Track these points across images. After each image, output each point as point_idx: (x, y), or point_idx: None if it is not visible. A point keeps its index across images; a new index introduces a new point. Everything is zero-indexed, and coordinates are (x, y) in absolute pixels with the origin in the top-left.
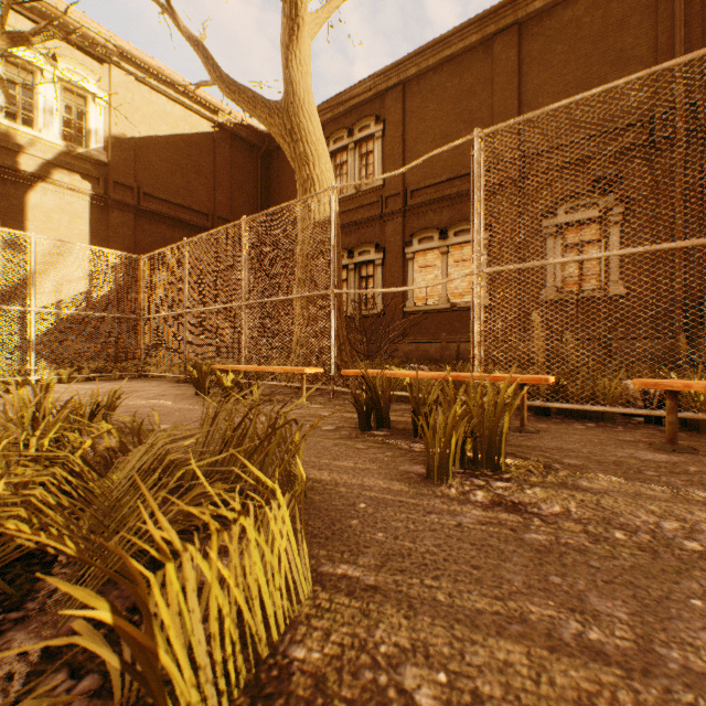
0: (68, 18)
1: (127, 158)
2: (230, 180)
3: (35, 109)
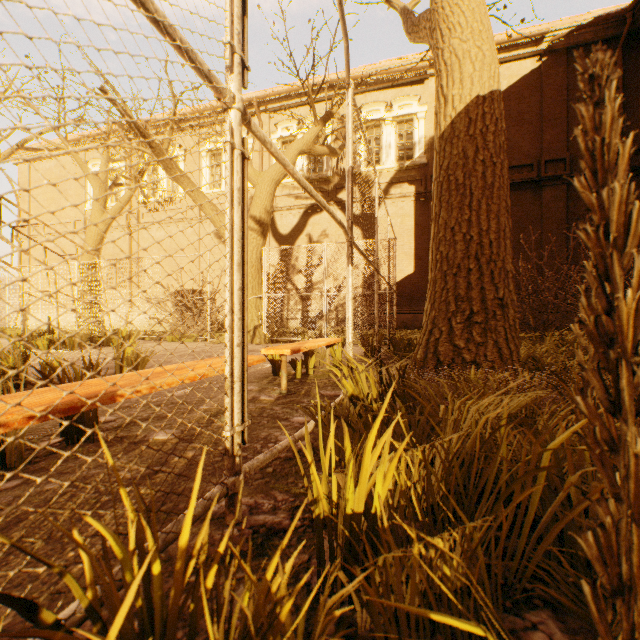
0: (396, 68)
1: None
2: (563, 109)
3: (381, 150)
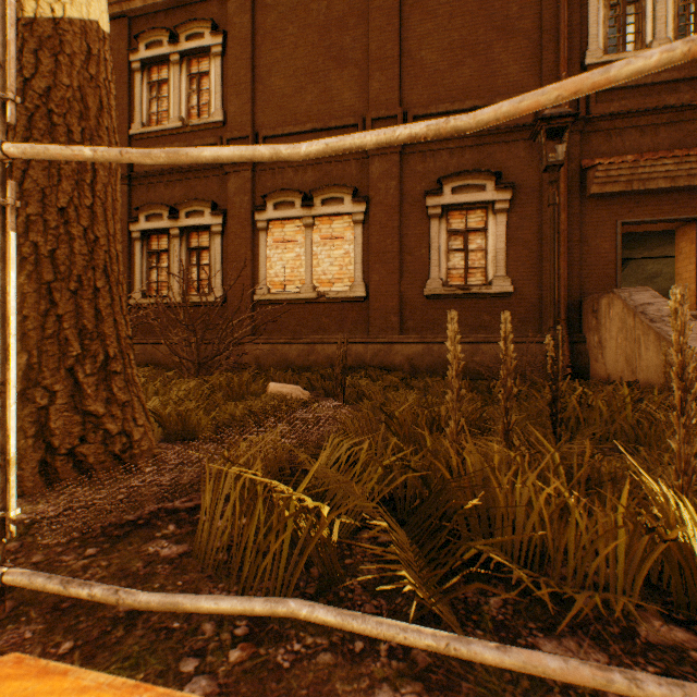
0: None
1: None
2: None
3: None
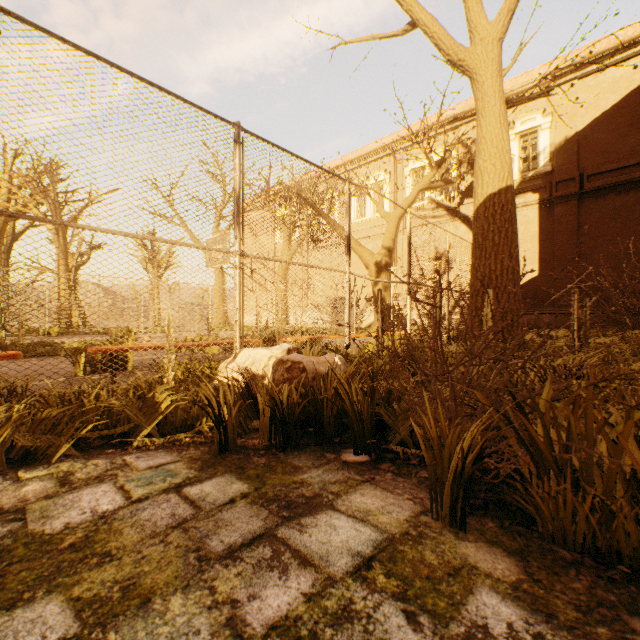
0: (517, 89)
1: (568, 155)
2: None
3: None
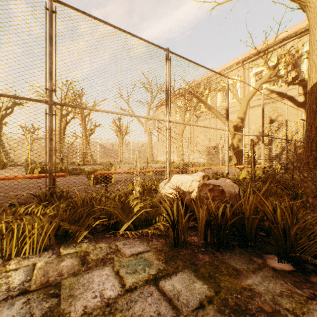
0: None
1: None
2: None
3: None
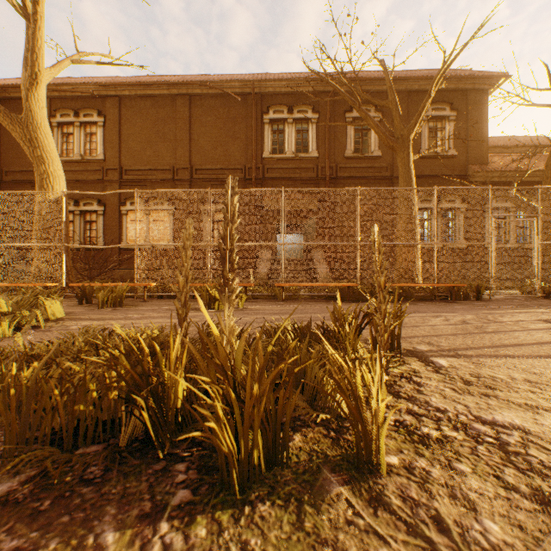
0: None
1: None
2: None
3: None
